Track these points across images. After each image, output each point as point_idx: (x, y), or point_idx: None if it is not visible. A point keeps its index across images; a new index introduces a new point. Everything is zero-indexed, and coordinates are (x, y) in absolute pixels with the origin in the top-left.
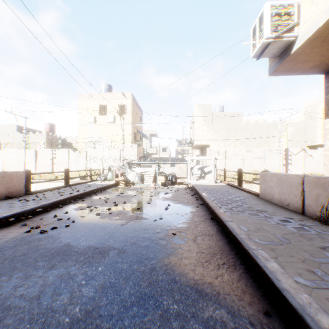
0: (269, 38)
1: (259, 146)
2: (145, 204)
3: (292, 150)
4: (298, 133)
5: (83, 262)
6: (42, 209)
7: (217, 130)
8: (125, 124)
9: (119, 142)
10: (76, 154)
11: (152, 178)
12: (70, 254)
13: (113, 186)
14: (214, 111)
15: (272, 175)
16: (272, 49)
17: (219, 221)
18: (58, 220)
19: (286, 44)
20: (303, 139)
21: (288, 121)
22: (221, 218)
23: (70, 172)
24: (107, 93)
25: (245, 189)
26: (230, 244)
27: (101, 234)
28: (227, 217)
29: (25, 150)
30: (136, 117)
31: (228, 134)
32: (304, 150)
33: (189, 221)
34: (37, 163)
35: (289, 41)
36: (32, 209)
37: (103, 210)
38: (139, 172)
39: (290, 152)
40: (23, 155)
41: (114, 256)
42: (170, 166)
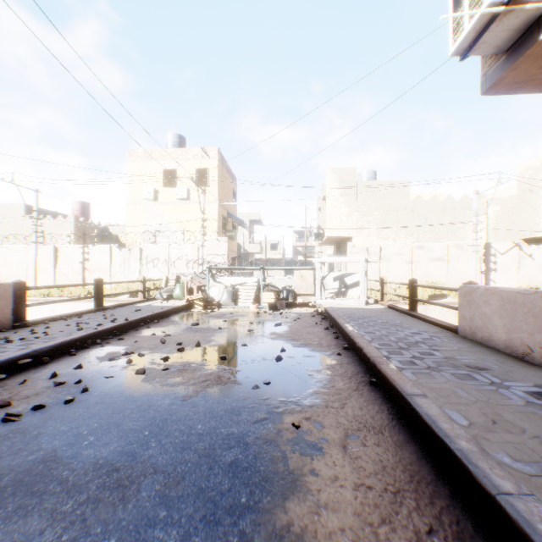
0: (495, 4)
1: (438, 239)
2: (237, 347)
3: (498, 246)
4: (507, 217)
5: (67, 522)
6: (31, 360)
7: (366, 211)
8: (207, 201)
9: (196, 232)
10: (124, 253)
11: (253, 295)
12: (45, 488)
13: (182, 309)
14: (359, 180)
15: (489, 291)
16: (496, 32)
17: (392, 392)
18: (56, 385)
19: (527, 21)
20: (516, 226)
21: (487, 195)
22: (398, 387)
23: (113, 284)
24: (176, 149)
25: (426, 317)
26: (430, 458)
27: (134, 424)
28: (410, 385)
29: (36, 247)
30: (226, 191)
31: (384, 219)
32: (517, 246)
33: (327, 390)
34: (57, 268)
35: (536, 12)
36: (8, 362)
37: (154, 361)
38: (230, 284)
39: (494, 249)
40: (34, 255)
41: (150, 499)
42: (284, 273)
